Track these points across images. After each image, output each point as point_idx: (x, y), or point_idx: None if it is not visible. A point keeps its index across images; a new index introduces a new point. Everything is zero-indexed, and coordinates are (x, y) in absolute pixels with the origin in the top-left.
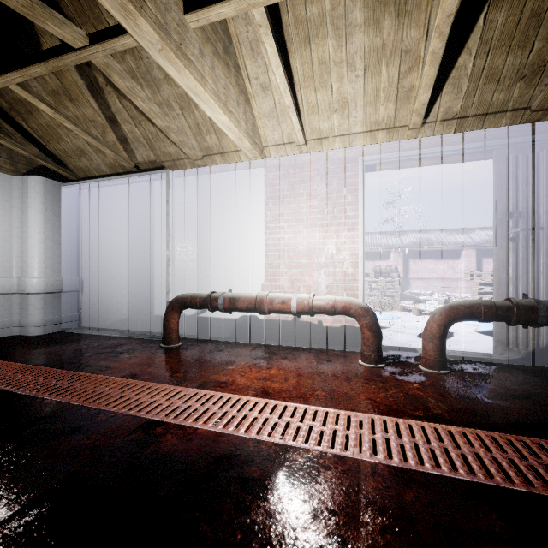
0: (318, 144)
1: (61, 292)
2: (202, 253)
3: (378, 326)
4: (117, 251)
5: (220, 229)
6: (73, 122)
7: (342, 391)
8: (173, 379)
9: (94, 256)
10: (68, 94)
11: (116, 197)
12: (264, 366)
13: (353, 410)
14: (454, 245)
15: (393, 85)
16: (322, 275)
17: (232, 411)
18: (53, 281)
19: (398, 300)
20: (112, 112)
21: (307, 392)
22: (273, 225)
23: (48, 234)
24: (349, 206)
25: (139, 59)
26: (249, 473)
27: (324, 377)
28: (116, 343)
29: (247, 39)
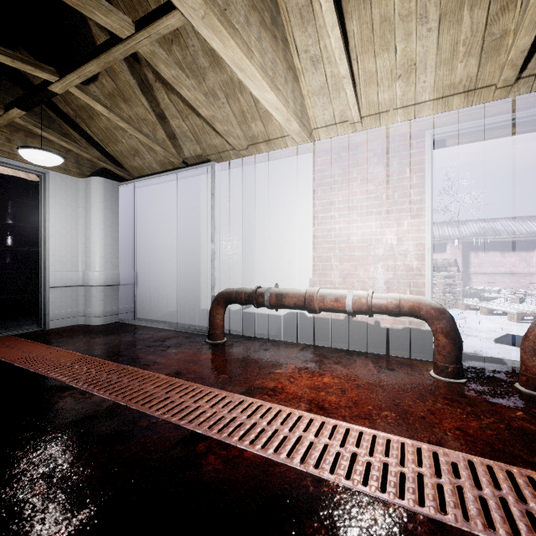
0: (376, 120)
1: (118, 285)
2: (247, 246)
3: (458, 332)
4: (167, 246)
5: (265, 220)
6: (125, 121)
7: (417, 414)
8: (217, 381)
9: (147, 251)
10: (122, 95)
11: (166, 193)
12: (315, 372)
13: (438, 444)
14: (527, 234)
15: (477, 33)
16: (379, 269)
17: (283, 429)
18: (112, 274)
19: (460, 298)
20: (161, 109)
21: (372, 411)
22: (322, 215)
23: (107, 230)
24: (414, 189)
25: (185, 49)
26: (311, 533)
27: (389, 391)
28: (165, 336)
29: (296, 6)
